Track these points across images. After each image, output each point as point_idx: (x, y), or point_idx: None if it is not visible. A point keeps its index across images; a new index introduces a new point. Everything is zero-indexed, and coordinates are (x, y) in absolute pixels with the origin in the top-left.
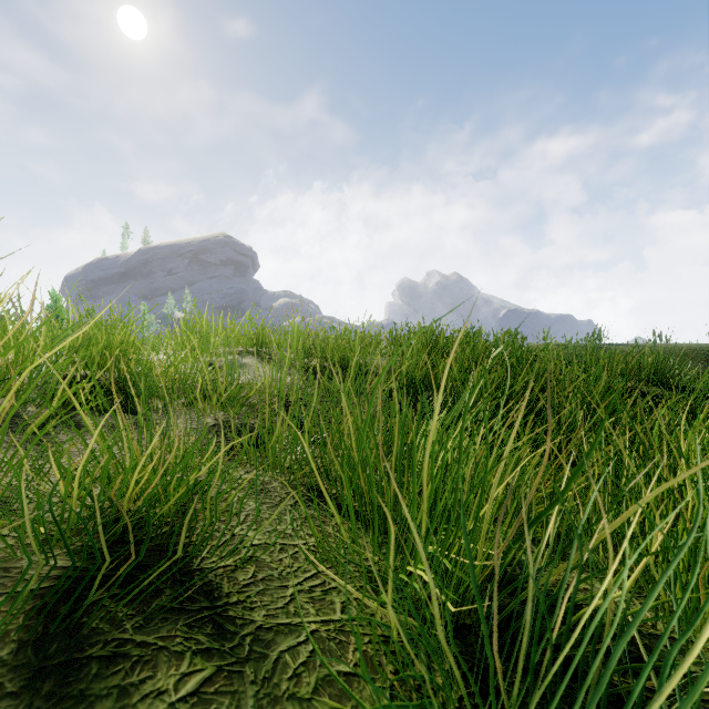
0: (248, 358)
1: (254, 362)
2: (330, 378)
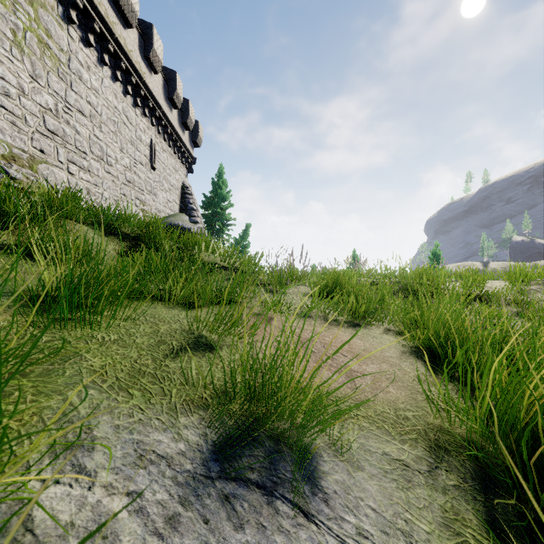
0: None
1: None
2: None
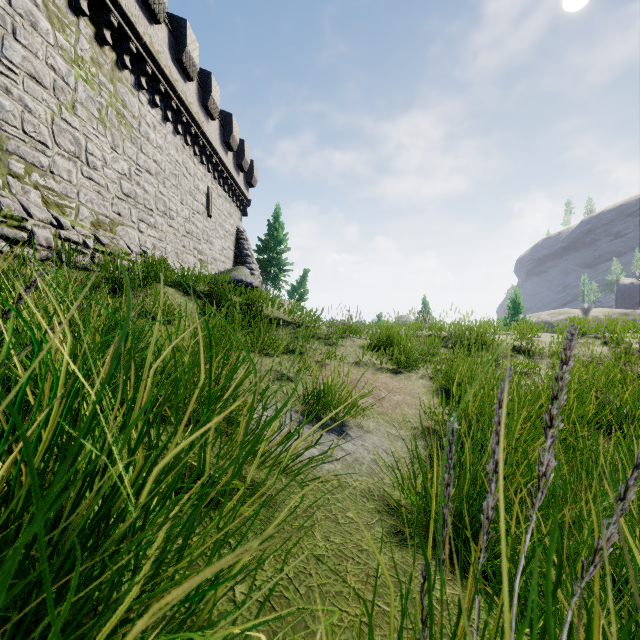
0: (595, 341)
1: (595, 344)
2: (634, 354)
